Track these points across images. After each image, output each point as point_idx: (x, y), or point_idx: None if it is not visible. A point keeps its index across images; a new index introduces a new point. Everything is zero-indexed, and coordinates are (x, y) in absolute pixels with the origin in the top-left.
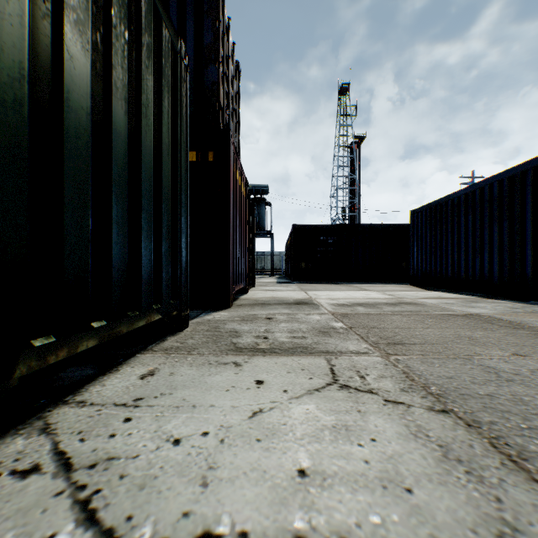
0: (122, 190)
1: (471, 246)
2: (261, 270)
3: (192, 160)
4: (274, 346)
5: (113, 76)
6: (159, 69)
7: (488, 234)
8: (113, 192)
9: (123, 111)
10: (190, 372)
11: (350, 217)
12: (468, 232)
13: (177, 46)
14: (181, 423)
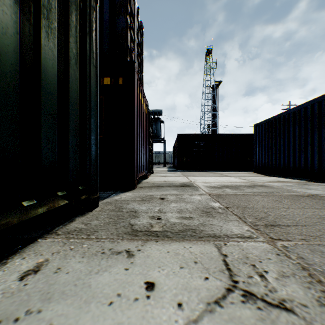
0: (10, 78)
1: (297, 147)
2: (157, 163)
3: (107, 84)
4: (166, 228)
5: None
6: None
7: (310, 138)
8: None
9: None
10: (78, 267)
11: (212, 130)
12: (295, 137)
13: None
14: None
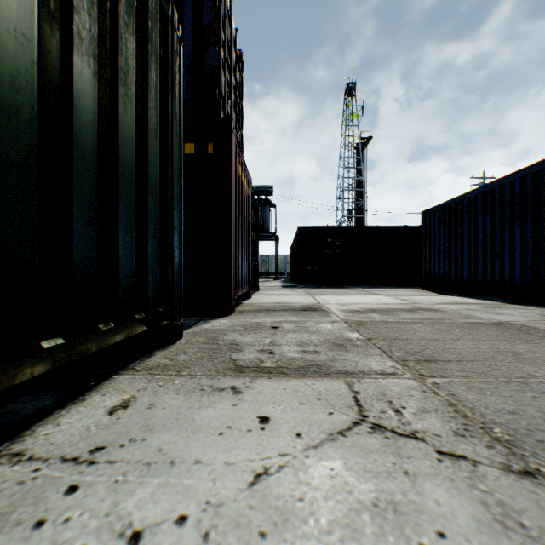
0: (89, 170)
1: (489, 248)
2: (265, 273)
3: (189, 153)
4: (281, 364)
5: (75, 21)
6: (144, 32)
7: (509, 234)
8: (75, 172)
9: (92, 71)
10: (175, 403)
11: (357, 219)
12: (486, 233)
13: (168, 12)
14: (148, 496)
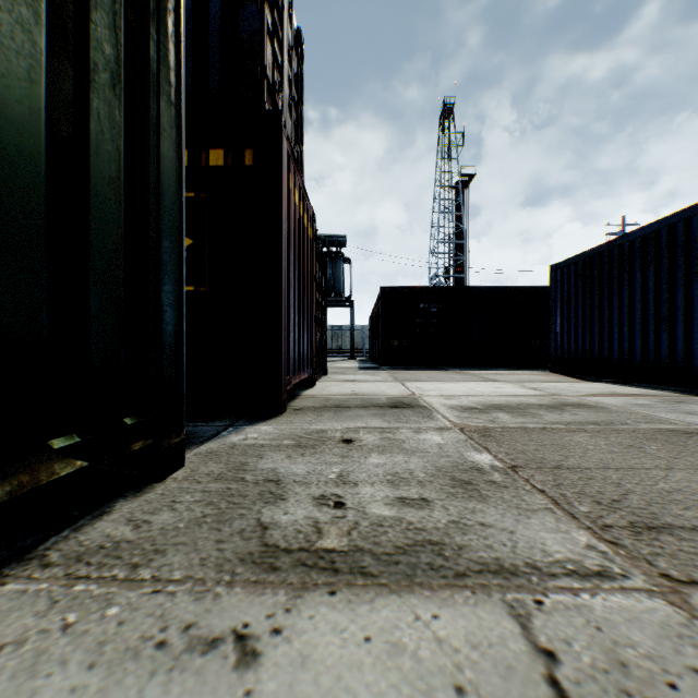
0: None
1: (652, 315)
2: (337, 350)
3: (216, 165)
4: (359, 541)
5: None
6: None
7: (683, 295)
8: None
9: None
10: None
11: (456, 280)
12: (647, 293)
13: None
14: None
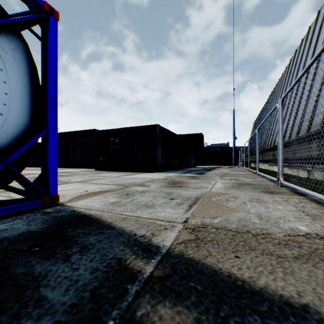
0: None
1: None
2: None
3: None
4: None
5: None
6: None
7: None
8: None
9: None
10: None
11: None
12: None
13: None
14: None
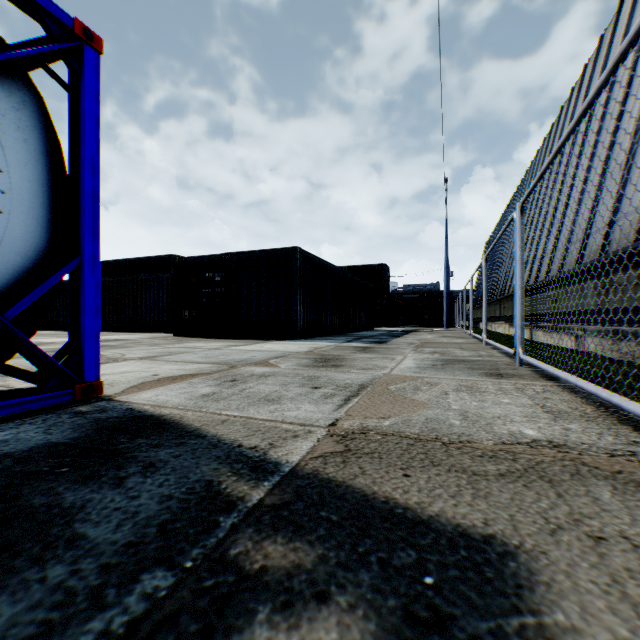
0: None
1: None
2: None
3: None
4: None
5: None
6: None
7: None
8: None
9: None
10: None
11: None
12: None
13: None
14: None
